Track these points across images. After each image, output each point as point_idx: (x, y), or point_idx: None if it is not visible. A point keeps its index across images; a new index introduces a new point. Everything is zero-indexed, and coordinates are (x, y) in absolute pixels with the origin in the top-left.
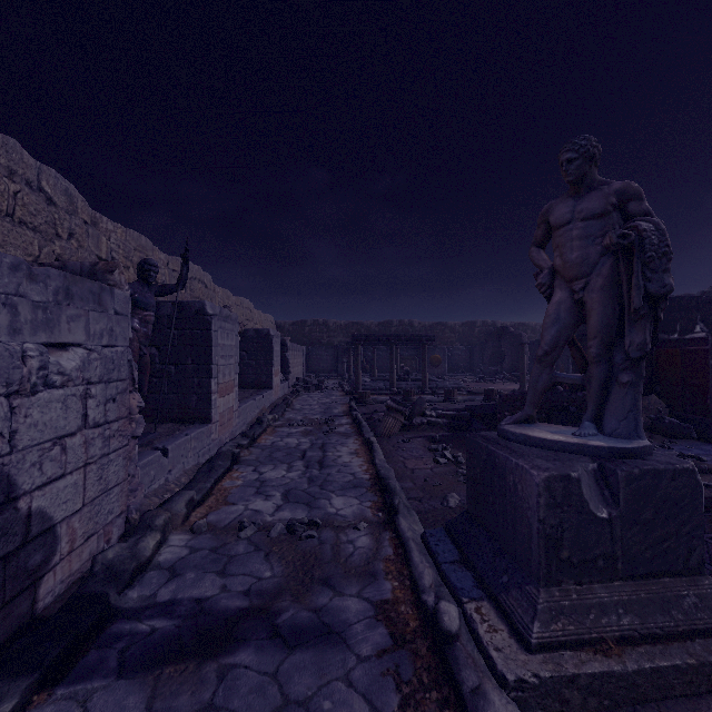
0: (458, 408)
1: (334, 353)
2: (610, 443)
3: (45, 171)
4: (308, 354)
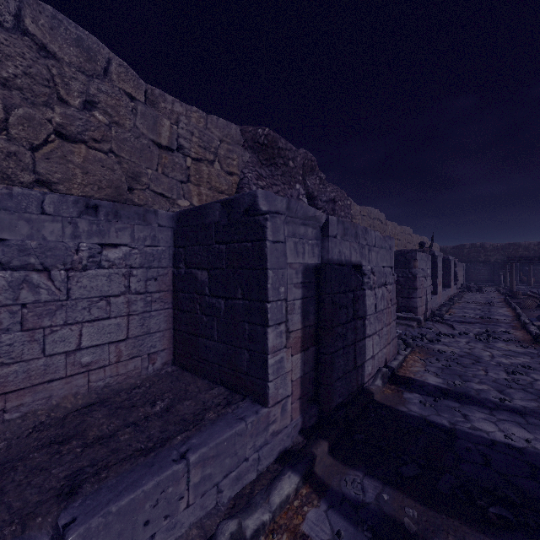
0: None
1: (490, 268)
2: None
3: (381, 215)
4: (467, 269)
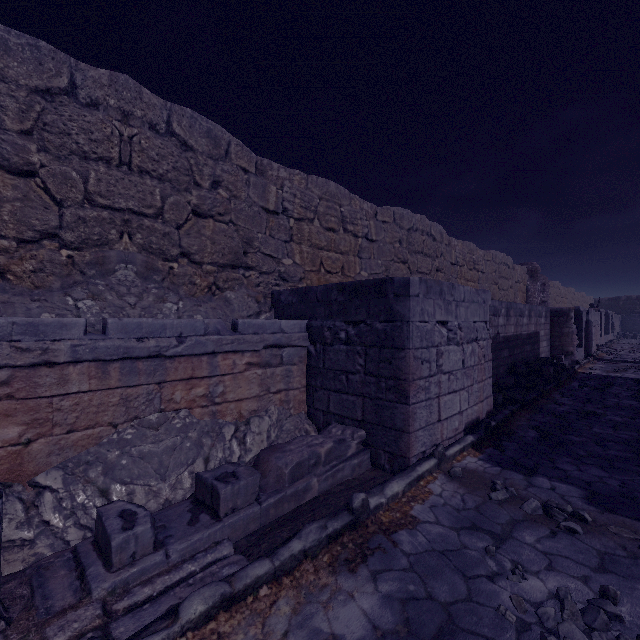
0: None
1: None
2: None
3: (559, 284)
4: (622, 319)
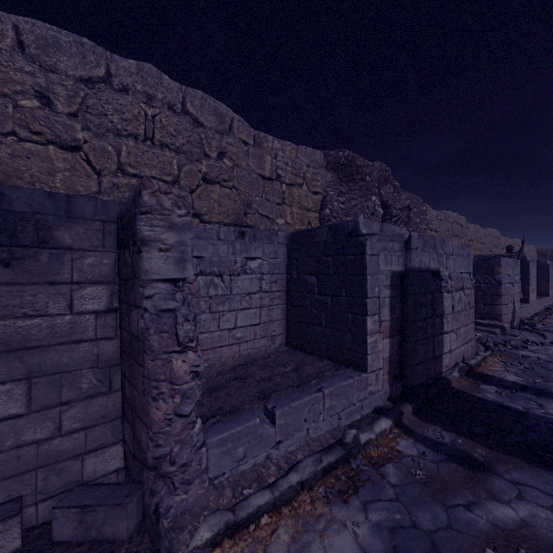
0: None
1: None
2: None
3: (461, 218)
4: None
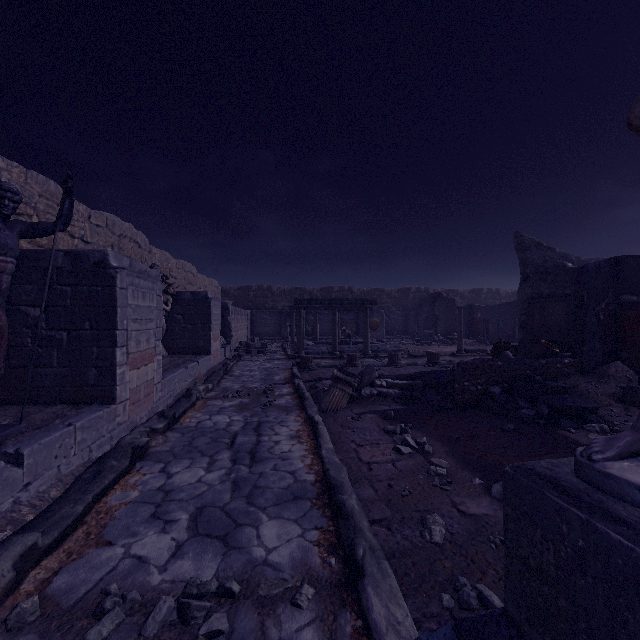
0: (405, 374)
1: (278, 317)
2: None
3: None
4: (253, 318)
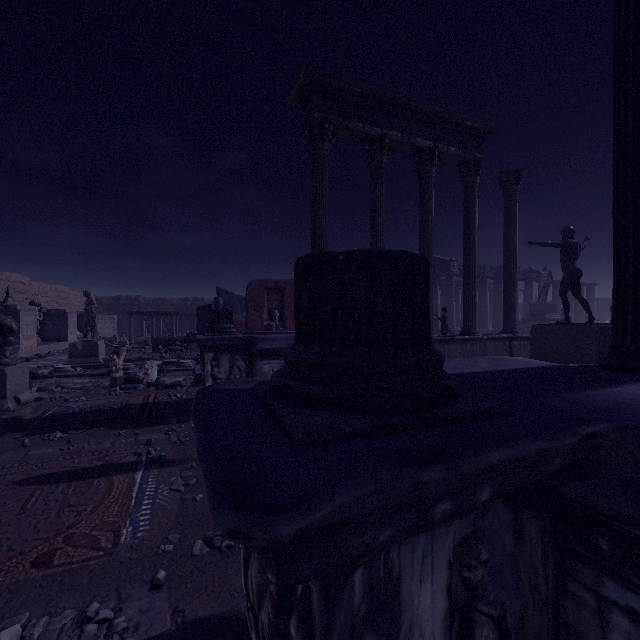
0: None
1: (140, 320)
2: (88, 339)
3: None
4: (120, 321)
